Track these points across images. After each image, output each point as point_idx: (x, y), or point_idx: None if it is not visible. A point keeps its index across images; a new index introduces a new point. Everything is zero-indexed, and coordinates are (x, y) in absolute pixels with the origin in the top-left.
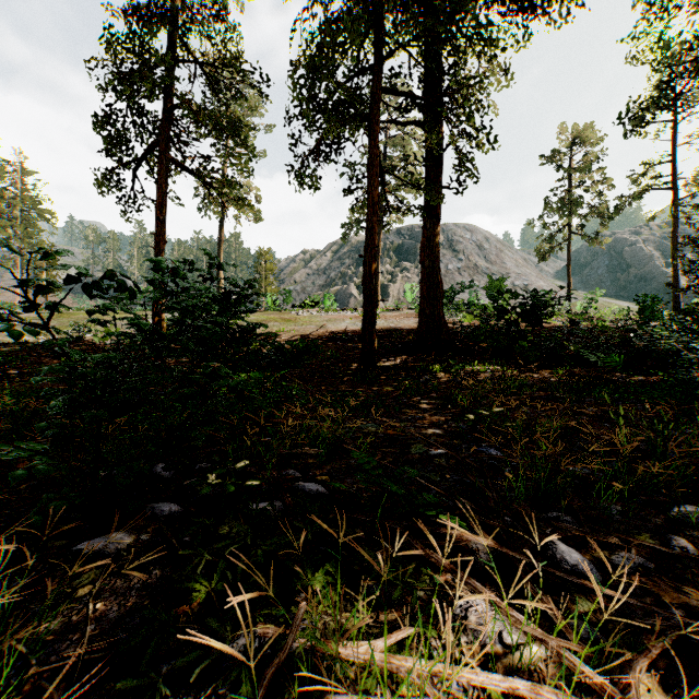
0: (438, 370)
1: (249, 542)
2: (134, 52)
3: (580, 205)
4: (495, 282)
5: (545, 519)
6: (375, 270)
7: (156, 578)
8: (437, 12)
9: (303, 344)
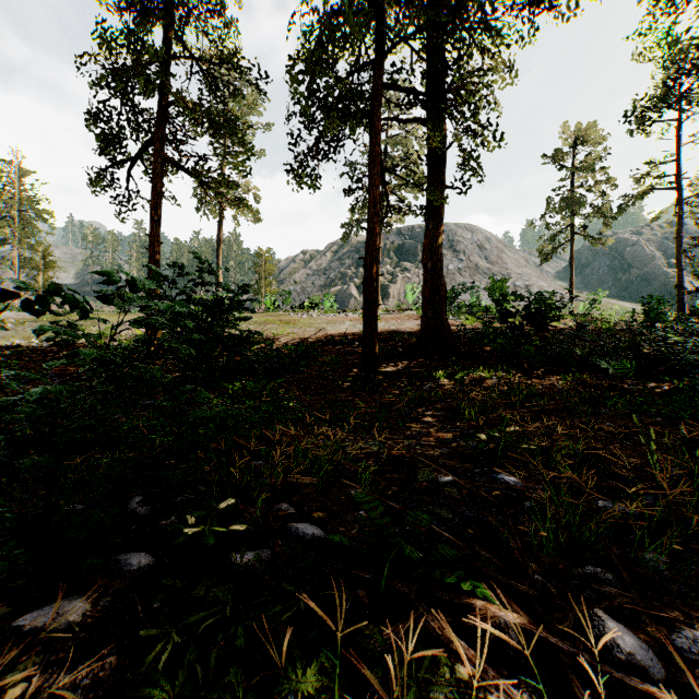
0: (442, 377)
1: (228, 614)
2: (128, 48)
3: (583, 205)
4: (497, 283)
5: (581, 575)
6: (376, 272)
7: (110, 668)
8: (441, 2)
9: (301, 348)
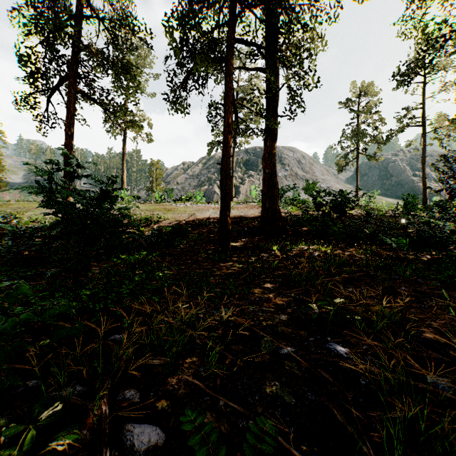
0: (276, 249)
1: None
2: (48, 7)
3: (365, 135)
4: (310, 185)
5: None
6: (229, 174)
7: None
8: None
9: (176, 229)
